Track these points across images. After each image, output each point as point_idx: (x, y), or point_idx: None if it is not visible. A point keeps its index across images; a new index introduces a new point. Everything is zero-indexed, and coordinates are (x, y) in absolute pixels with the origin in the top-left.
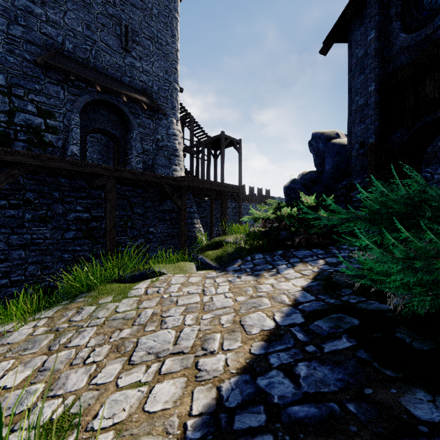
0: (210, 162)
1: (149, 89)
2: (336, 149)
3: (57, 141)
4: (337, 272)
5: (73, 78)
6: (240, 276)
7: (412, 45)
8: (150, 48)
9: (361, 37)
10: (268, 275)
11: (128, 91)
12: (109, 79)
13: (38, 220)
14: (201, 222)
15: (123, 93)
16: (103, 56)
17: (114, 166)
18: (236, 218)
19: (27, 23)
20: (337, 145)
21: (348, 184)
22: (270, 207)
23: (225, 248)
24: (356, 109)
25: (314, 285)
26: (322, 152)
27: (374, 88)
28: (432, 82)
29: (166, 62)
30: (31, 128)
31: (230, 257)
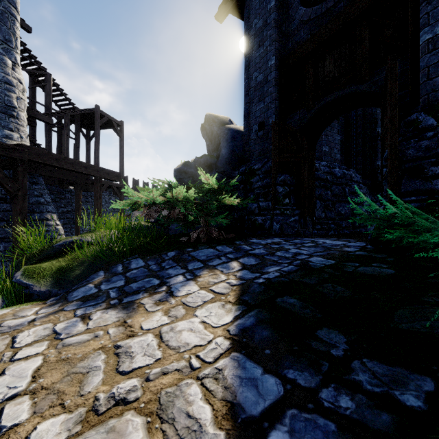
0: (78, 142)
1: None
2: (231, 134)
3: None
4: (275, 284)
5: None
6: (90, 312)
7: (312, 19)
8: None
9: (261, 5)
10: (151, 302)
11: None
12: None
13: None
14: (62, 218)
15: None
16: None
17: None
18: (117, 214)
19: None
20: (232, 130)
21: (247, 170)
22: (157, 189)
23: (78, 253)
24: (255, 86)
25: (253, 326)
26: (217, 135)
27: (274, 62)
28: (332, 60)
29: None
30: None
31: (85, 269)
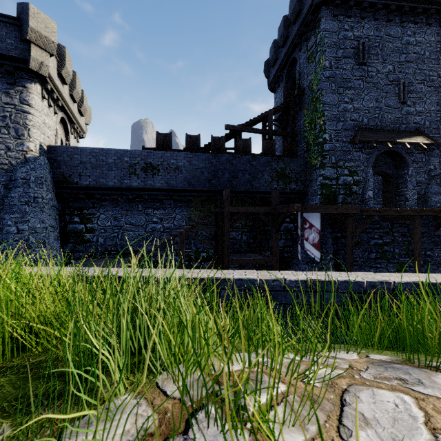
0: None
1: (421, 126)
2: None
3: (358, 190)
4: None
5: (375, 145)
6: None
7: None
8: (422, 90)
9: None
10: None
11: (407, 137)
12: (392, 133)
13: (355, 245)
14: None
15: (405, 141)
16: (386, 116)
17: (384, 197)
18: None
19: (344, 118)
20: None
21: None
22: None
23: None
24: None
25: None
26: None
27: None
28: None
29: (437, 94)
30: (346, 185)
31: None
